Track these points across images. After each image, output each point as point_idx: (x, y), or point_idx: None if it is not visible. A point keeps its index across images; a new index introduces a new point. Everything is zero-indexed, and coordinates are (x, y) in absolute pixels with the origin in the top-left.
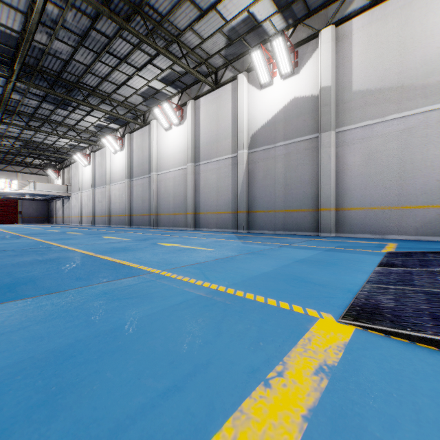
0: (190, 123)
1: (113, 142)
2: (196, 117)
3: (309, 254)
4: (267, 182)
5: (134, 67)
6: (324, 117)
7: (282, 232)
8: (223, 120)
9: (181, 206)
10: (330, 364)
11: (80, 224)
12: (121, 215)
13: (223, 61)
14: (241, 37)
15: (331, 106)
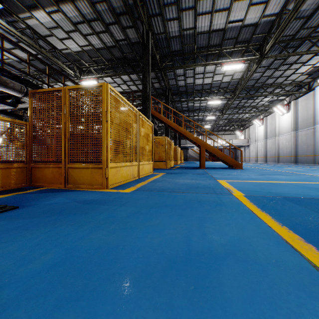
0: None
1: (281, 109)
2: None
3: None
4: None
5: (301, 63)
6: None
7: None
8: None
9: None
10: None
11: (256, 162)
12: (287, 156)
13: None
14: None
15: None
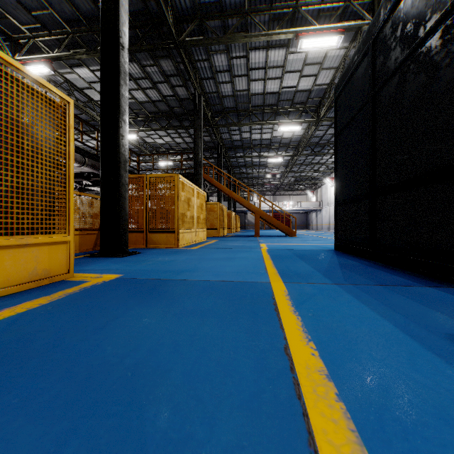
0: None
1: None
2: None
3: None
4: None
5: None
6: None
7: None
8: None
9: None
10: None
11: (328, 230)
12: None
13: None
14: None
15: None
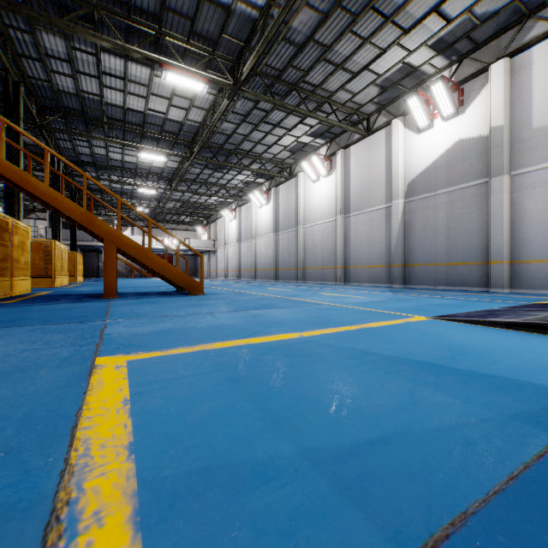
0: (340, 174)
1: (260, 197)
2: (345, 167)
3: (449, 302)
4: (427, 233)
5: (286, 129)
6: (494, 160)
7: (445, 287)
8: (375, 169)
9: (330, 260)
10: (410, 321)
11: (226, 278)
12: (267, 269)
13: (376, 107)
14: (396, 83)
15: (502, 147)
